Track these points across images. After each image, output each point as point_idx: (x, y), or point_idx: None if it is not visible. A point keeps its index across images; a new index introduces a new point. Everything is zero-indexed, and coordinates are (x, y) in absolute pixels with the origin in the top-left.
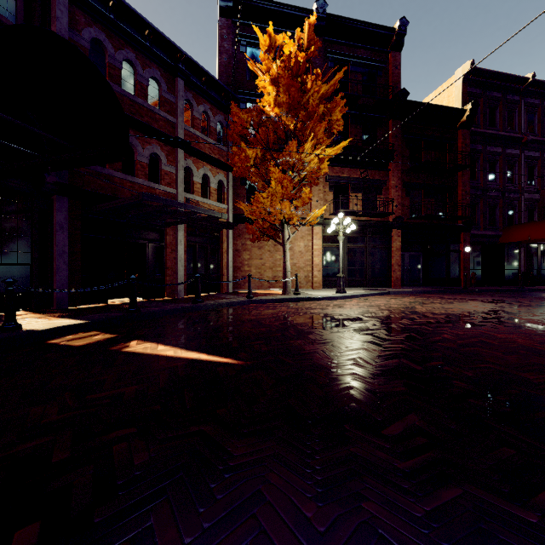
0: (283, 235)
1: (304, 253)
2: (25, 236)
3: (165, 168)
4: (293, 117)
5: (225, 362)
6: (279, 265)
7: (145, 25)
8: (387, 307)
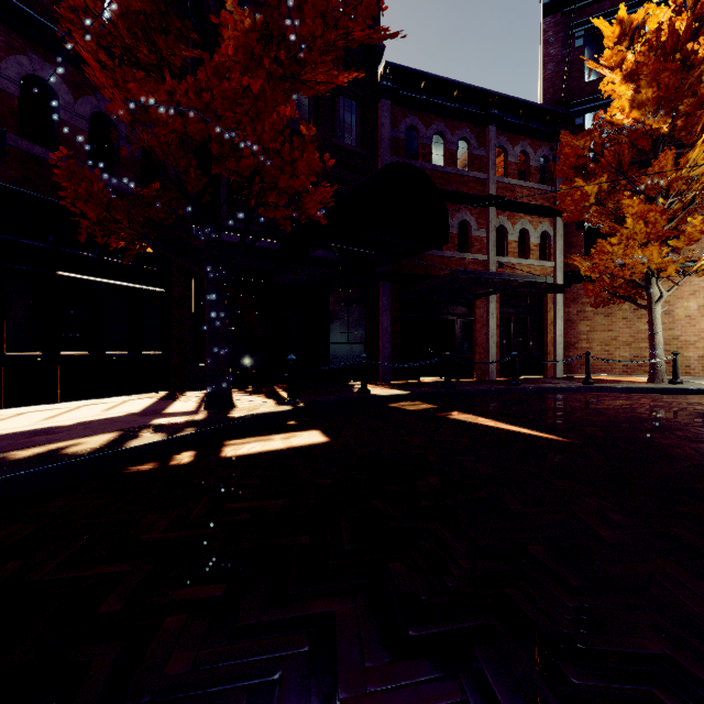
0: (648, 294)
1: (697, 318)
2: (362, 320)
3: (475, 233)
4: (667, 115)
5: (548, 437)
6: (644, 339)
7: (454, 87)
8: None
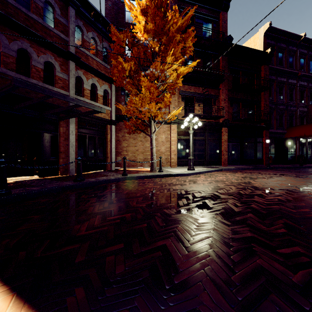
0: (150, 129)
1: (165, 142)
2: None
3: (59, 74)
4: (158, 42)
5: None
6: (148, 150)
7: None
8: (230, 183)
